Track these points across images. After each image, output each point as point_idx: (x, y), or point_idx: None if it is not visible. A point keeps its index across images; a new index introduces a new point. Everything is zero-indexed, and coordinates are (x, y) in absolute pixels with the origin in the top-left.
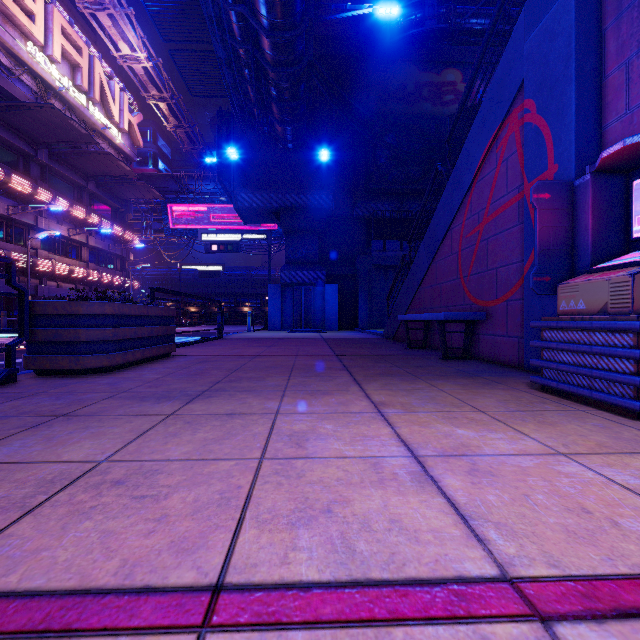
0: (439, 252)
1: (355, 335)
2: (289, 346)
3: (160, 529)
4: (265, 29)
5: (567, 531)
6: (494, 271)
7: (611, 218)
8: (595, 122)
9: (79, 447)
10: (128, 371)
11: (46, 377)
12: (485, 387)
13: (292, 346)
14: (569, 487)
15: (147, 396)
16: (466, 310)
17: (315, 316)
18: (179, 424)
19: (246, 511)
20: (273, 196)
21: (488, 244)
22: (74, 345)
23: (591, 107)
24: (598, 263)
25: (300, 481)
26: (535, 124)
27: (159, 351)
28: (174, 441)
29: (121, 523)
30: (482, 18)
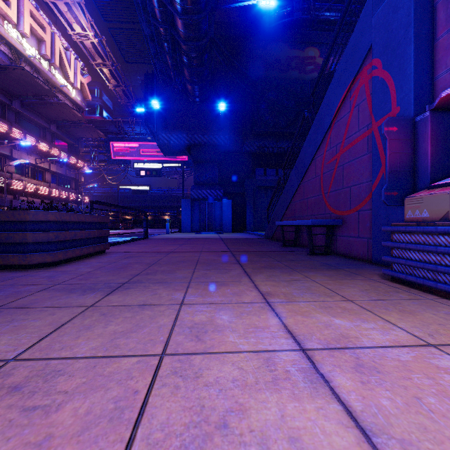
0: (306, 175)
1: (244, 236)
2: (196, 244)
3: None
4: (179, 13)
5: None
6: (348, 189)
7: (445, 146)
8: (429, 74)
9: None
10: (68, 265)
11: None
12: (347, 278)
13: (198, 244)
14: None
15: (76, 288)
16: (326, 218)
17: (215, 222)
18: (95, 316)
19: (138, 428)
20: (185, 136)
21: (344, 169)
22: (22, 245)
23: (426, 62)
24: (435, 181)
25: (197, 383)
26: (381, 77)
27: (95, 249)
28: (86, 335)
29: None
30: (333, 12)
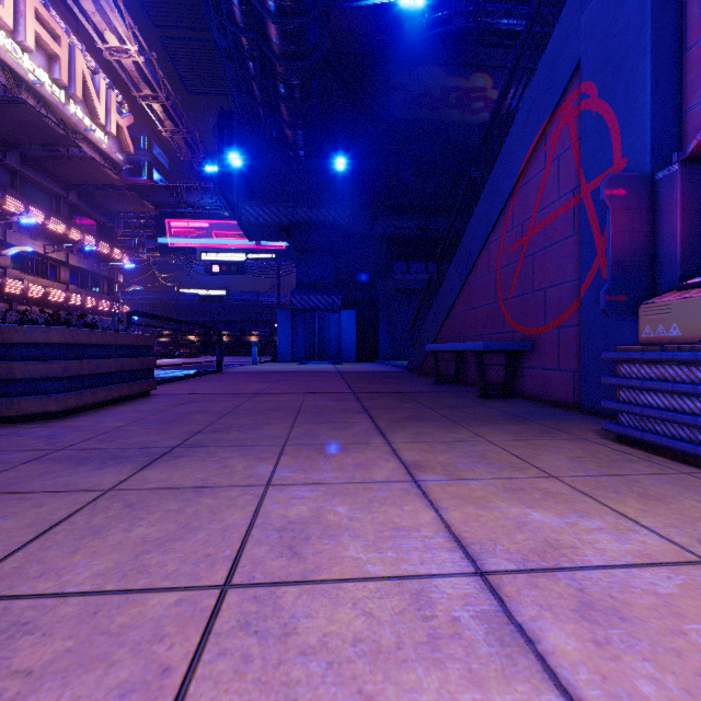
0: (473, 271)
1: (375, 368)
2: (298, 381)
3: None
4: (271, 13)
5: None
6: (542, 292)
7: None
8: (674, 105)
9: None
10: (84, 417)
11: None
12: (545, 437)
13: (302, 381)
14: None
15: (90, 456)
16: (507, 339)
17: (330, 346)
18: (114, 509)
19: None
20: (282, 210)
21: (534, 260)
22: (6, 384)
23: (670, 86)
24: (688, 277)
25: (285, 648)
26: (596, 111)
27: (133, 389)
28: (91, 546)
29: None
30: (514, 18)
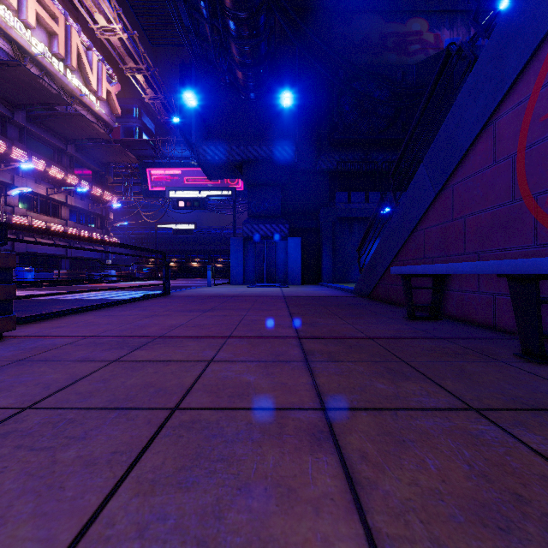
0: (460, 168)
1: (320, 291)
2: (233, 311)
3: None
4: None
5: None
6: None
7: None
8: None
9: None
10: None
11: None
12: None
13: (237, 311)
14: None
15: None
16: (544, 256)
17: (278, 270)
18: None
19: None
20: (235, 148)
21: None
22: None
23: None
24: None
25: None
26: None
27: None
28: None
29: None
30: None
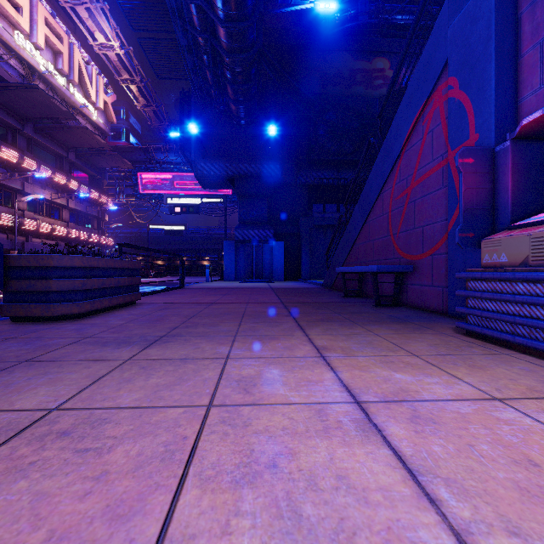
0: (372, 213)
1: (299, 285)
2: (241, 294)
3: (97, 490)
4: (221, 20)
5: (519, 488)
6: (421, 229)
7: (528, 180)
8: (512, 96)
9: (34, 394)
10: (96, 317)
11: (20, 323)
12: (416, 332)
13: (244, 294)
14: (511, 436)
15: (109, 341)
16: (395, 263)
17: (264, 268)
18: (134, 369)
19: (189, 466)
20: (228, 165)
21: (415, 205)
22: (46, 294)
23: (508, 83)
24: (517, 220)
25: (246, 431)
26: (458, 99)
27: (125, 299)
28: (127, 387)
29: (57, 482)
30: (407, 15)
